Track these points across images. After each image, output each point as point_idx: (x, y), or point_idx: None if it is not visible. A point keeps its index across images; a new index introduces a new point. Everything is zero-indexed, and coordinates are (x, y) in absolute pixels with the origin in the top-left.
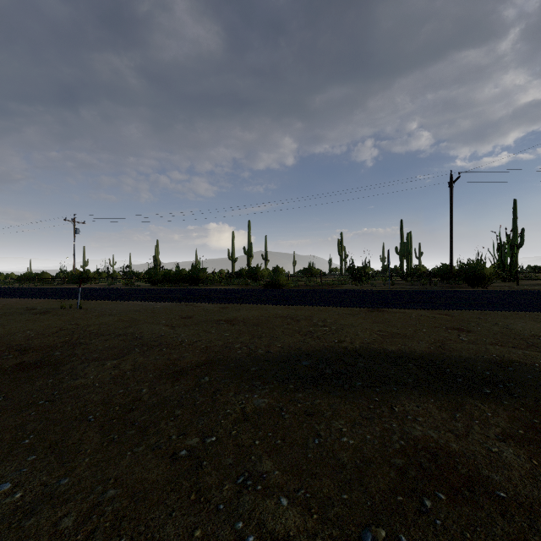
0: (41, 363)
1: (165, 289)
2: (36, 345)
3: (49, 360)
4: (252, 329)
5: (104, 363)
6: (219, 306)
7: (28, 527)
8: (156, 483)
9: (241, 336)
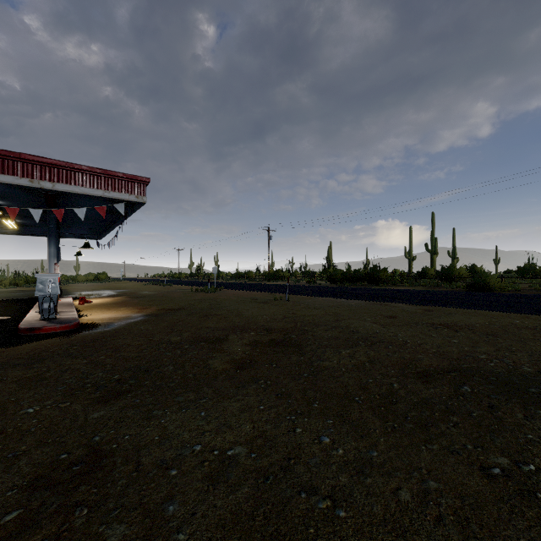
0: (286, 343)
1: (346, 288)
2: (274, 327)
3: (290, 341)
4: (487, 338)
5: (338, 350)
6: (420, 308)
7: (370, 485)
8: (482, 494)
9: (477, 345)
